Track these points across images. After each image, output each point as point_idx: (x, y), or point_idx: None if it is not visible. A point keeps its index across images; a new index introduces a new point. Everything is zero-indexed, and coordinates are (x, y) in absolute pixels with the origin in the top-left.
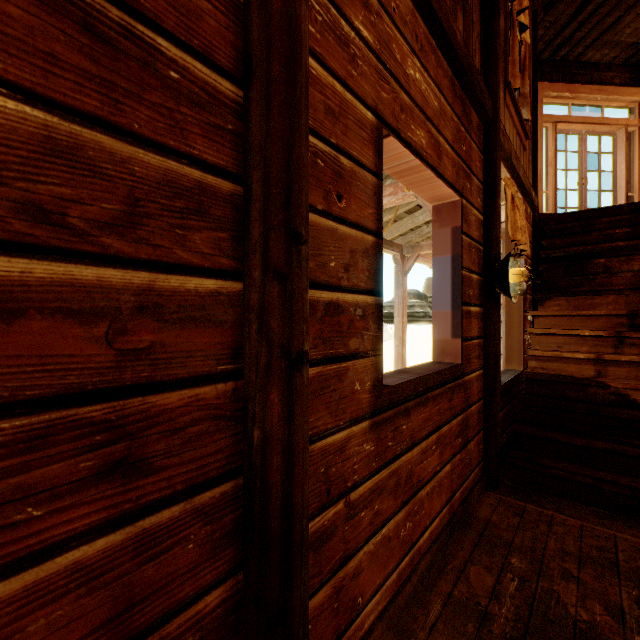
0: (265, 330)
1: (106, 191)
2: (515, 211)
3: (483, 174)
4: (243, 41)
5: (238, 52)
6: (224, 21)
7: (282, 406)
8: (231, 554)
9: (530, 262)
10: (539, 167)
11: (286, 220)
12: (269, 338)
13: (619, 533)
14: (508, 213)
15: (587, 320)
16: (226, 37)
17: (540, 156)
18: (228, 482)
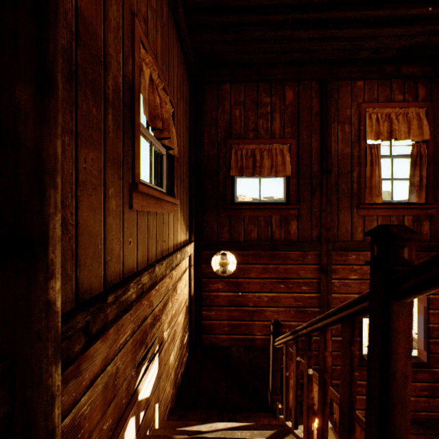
0: None
1: None
2: None
3: None
4: (320, 301)
5: (319, 303)
6: (316, 300)
7: None
8: None
9: None
10: None
11: None
12: None
13: None
14: None
15: None
16: (317, 302)
17: None
18: (317, 366)
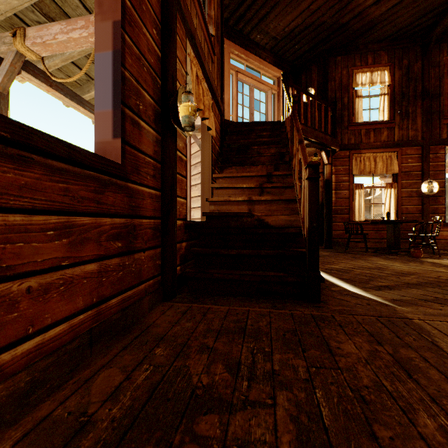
0: None
1: None
2: (199, 86)
3: (161, 15)
4: None
5: None
6: None
7: None
8: None
9: (219, 149)
10: (228, 97)
11: None
12: None
13: (252, 308)
14: (194, 85)
15: (246, 180)
16: None
17: (228, 90)
18: None
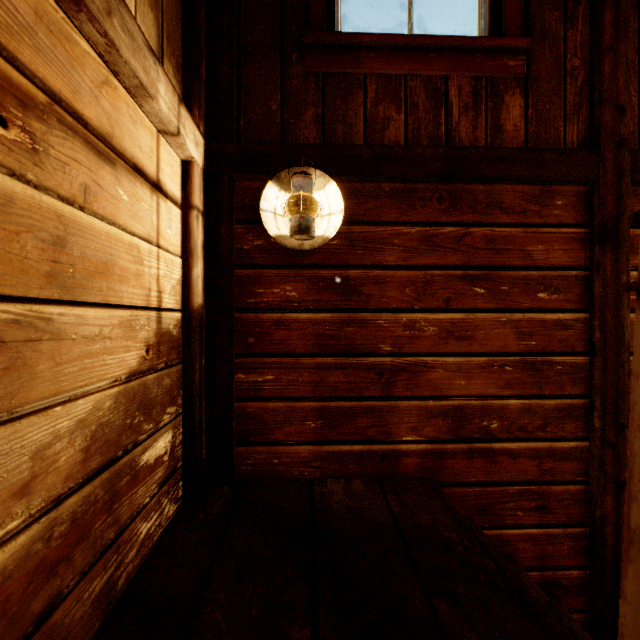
0: (602, 469)
1: (537, 417)
2: None
3: None
4: (588, 334)
5: (586, 340)
6: (579, 332)
7: (612, 504)
8: (582, 559)
9: None
10: None
11: (614, 419)
12: (604, 473)
13: None
14: None
15: None
16: (580, 338)
17: None
18: (581, 528)
